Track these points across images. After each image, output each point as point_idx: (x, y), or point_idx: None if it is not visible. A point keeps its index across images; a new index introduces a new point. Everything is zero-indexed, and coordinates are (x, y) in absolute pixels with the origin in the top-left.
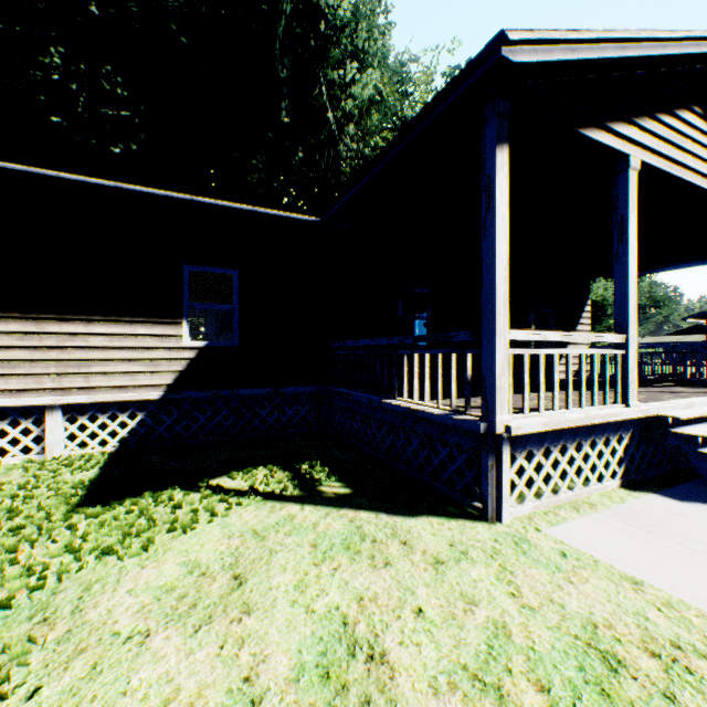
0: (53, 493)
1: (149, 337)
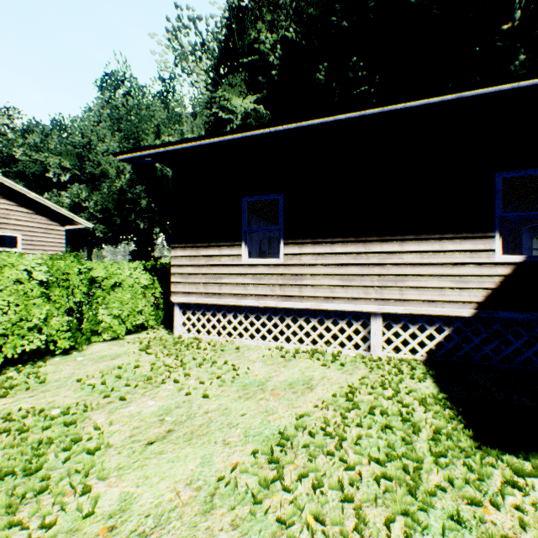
0: (417, 404)
1: (456, 253)
